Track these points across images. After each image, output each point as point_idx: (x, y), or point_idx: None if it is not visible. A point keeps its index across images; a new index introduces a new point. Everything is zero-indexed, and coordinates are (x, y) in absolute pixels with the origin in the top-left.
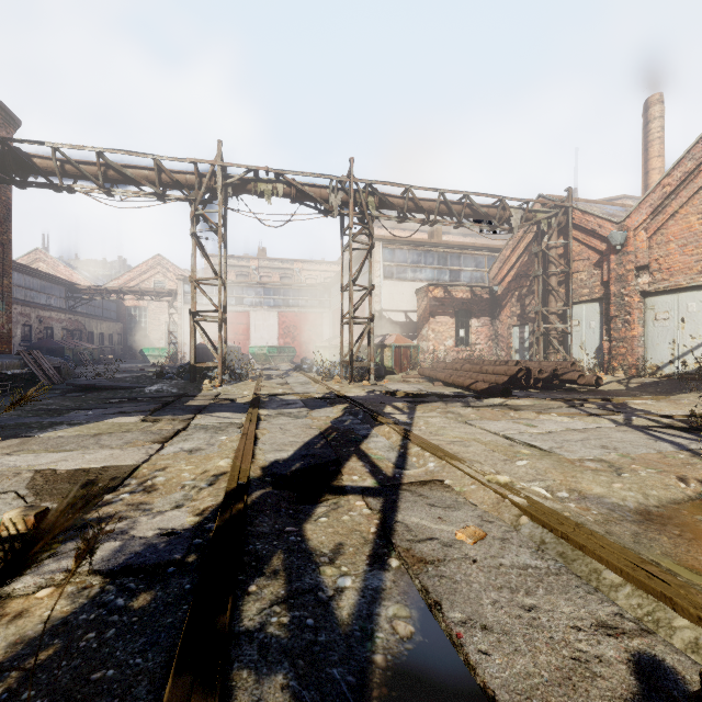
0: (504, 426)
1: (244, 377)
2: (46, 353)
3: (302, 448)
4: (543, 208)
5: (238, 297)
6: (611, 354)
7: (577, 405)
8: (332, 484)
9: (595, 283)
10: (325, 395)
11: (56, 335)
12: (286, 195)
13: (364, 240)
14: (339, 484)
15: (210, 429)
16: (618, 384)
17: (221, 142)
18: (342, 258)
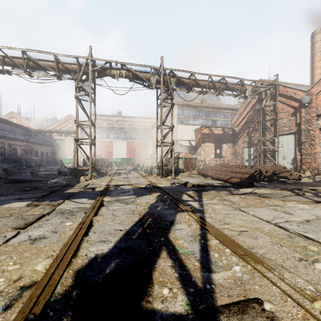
0: (269, 213)
1: (104, 174)
2: (12, 161)
3: (122, 238)
4: (263, 85)
5: (107, 134)
6: (302, 162)
7: (301, 194)
8: (141, 306)
9: (291, 124)
10: (146, 186)
11: (18, 152)
12: (127, 77)
13: (168, 105)
14: (148, 306)
15: (65, 214)
16: (308, 178)
17: (91, 46)
18: (157, 111)
